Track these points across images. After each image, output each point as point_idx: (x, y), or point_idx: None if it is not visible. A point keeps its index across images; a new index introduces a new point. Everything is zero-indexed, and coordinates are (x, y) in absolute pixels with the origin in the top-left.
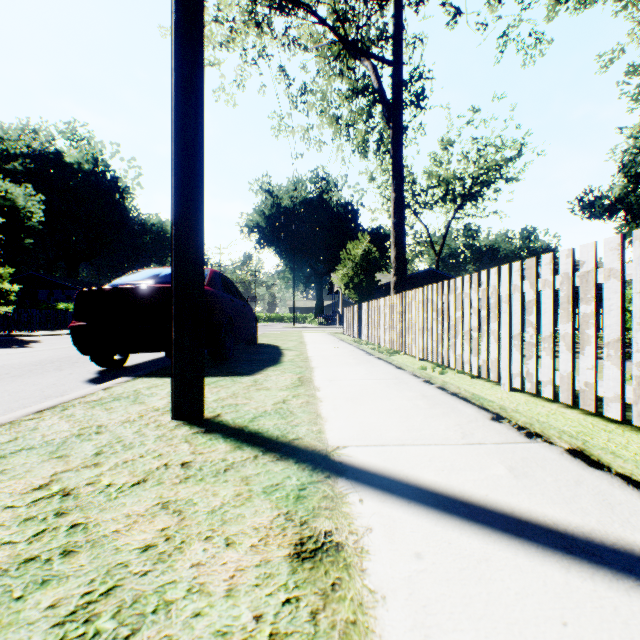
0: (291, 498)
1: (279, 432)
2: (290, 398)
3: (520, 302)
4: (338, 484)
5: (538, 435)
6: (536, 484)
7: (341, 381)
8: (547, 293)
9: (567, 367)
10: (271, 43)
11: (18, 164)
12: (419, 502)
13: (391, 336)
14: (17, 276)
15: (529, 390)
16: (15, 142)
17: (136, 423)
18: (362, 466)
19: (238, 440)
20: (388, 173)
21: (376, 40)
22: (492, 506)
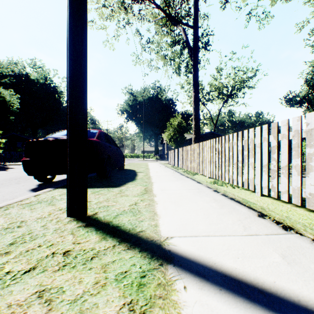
0: (134, 286)
1: (131, 226)
2: (139, 201)
3: (267, 147)
4: (168, 271)
5: (290, 228)
6: (305, 271)
7: (168, 190)
8: (284, 142)
9: (297, 184)
10: (132, 18)
11: (7, 80)
12: (227, 289)
13: (193, 165)
14: (6, 135)
15: (273, 196)
16: (6, 69)
17: (45, 219)
18: (184, 254)
19: (104, 232)
20: (190, 84)
21: (185, 16)
22: (282, 294)
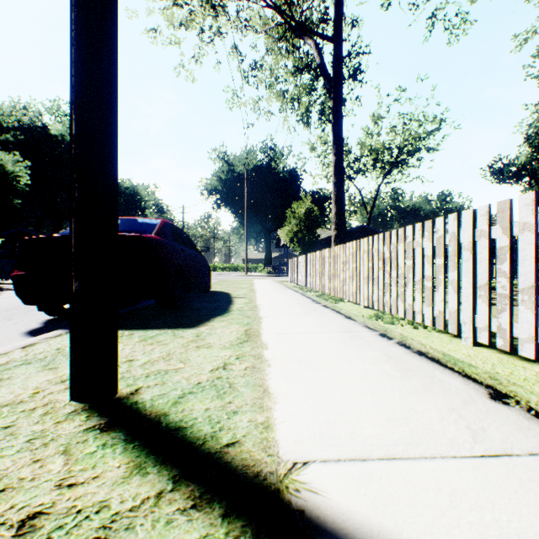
0: None
1: (209, 428)
2: (232, 361)
3: (488, 249)
4: None
5: None
6: None
7: (291, 335)
8: (528, 238)
9: None
10: (225, 26)
11: (10, 136)
12: None
13: (335, 284)
14: (8, 232)
15: (501, 347)
16: (8, 117)
17: (19, 407)
18: (340, 526)
19: (144, 448)
20: (327, 144)
21: (318, 22)
22: None
